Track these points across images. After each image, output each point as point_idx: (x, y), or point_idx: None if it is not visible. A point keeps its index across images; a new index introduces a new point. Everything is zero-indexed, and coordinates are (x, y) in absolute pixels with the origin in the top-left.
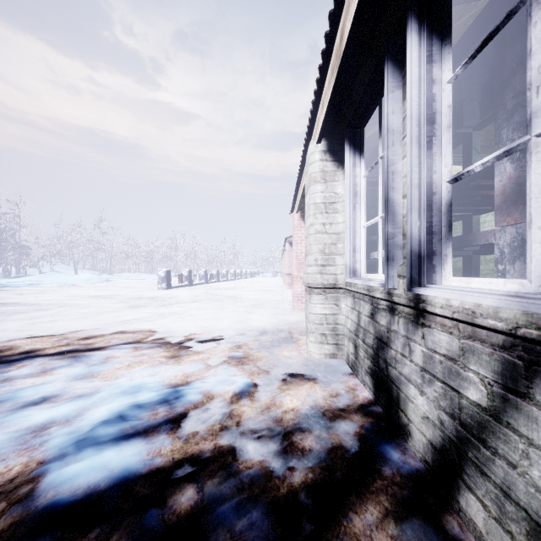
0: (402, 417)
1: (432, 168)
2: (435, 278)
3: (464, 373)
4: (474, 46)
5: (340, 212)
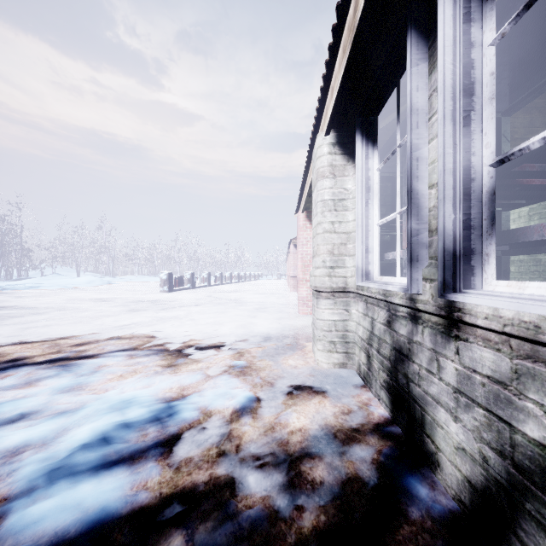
0: (428, 443)
1: (470, 149)
2: (474, 282)
3: (519, 401)
4: (518, 6)
5: (350, 210)
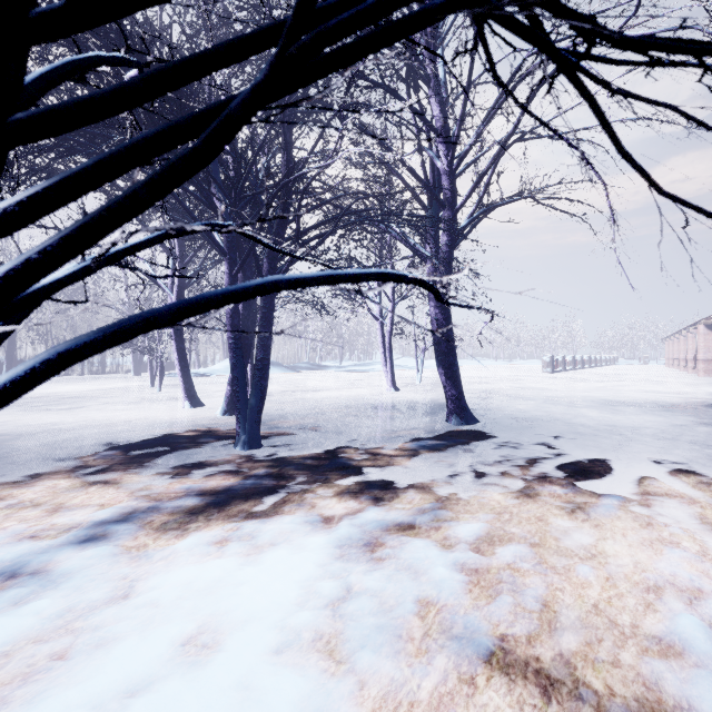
0: None
1: None
2: None
3: None
4: None
5: None
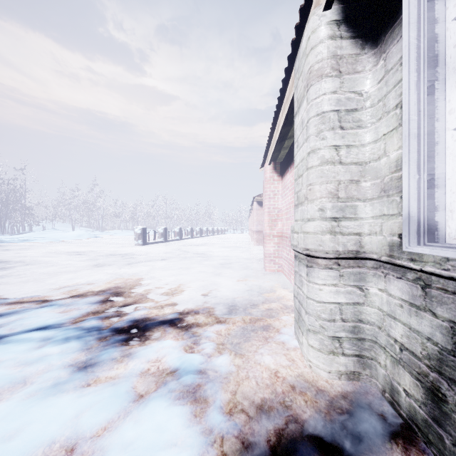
0: None
1: None
2: None
3: None
4: None
5: (366, 126)
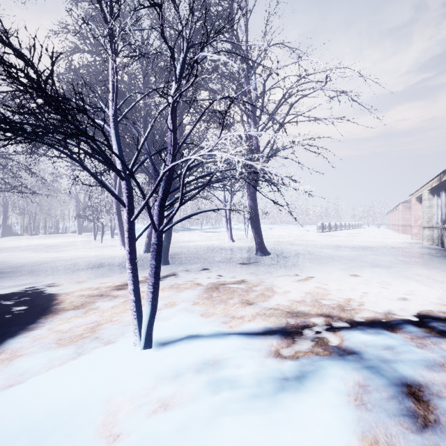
0: (444, 245)
1: None
2: None
3: None
4: None
5: (434, 208)
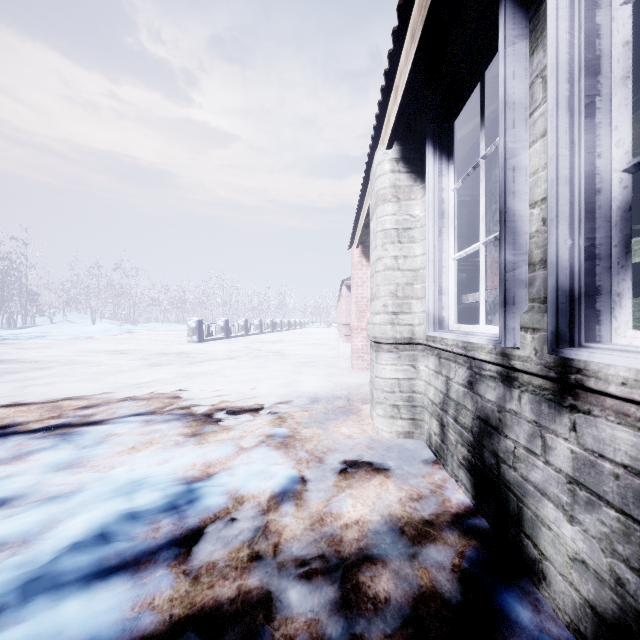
0: (528, 546)
1: (594, 149)
2: (600, 332)
3: None
4: None
5: (418, 241)
